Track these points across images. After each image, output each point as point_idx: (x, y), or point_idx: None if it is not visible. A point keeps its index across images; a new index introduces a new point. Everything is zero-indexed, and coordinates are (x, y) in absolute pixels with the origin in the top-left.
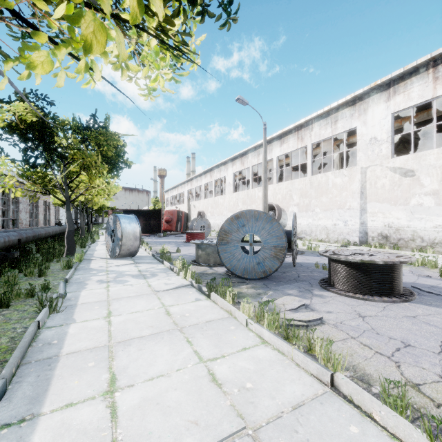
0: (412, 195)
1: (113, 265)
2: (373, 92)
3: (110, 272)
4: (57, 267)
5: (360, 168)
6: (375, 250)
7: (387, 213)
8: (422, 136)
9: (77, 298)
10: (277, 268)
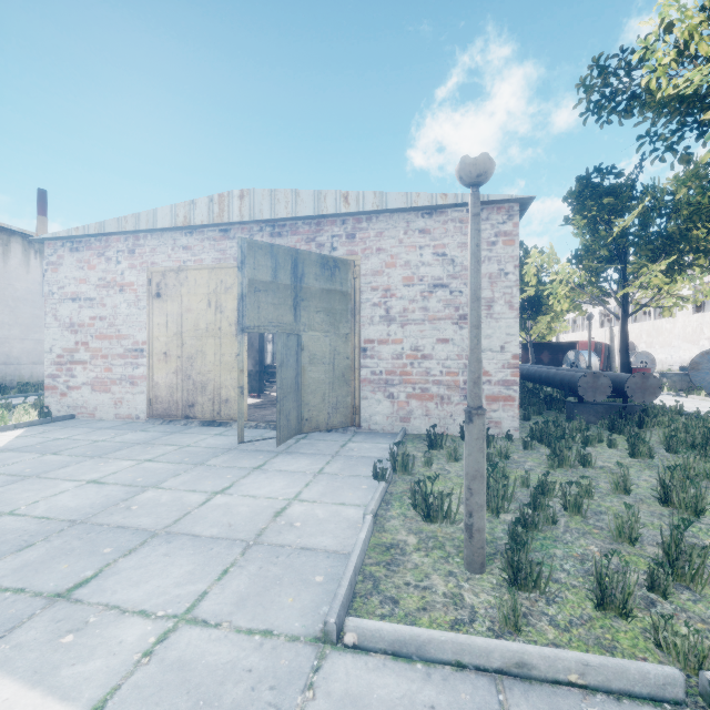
0: None
1: None
2: None
3: None
4: None
5: None
6: None
7: None
8: None
9: None
10: None
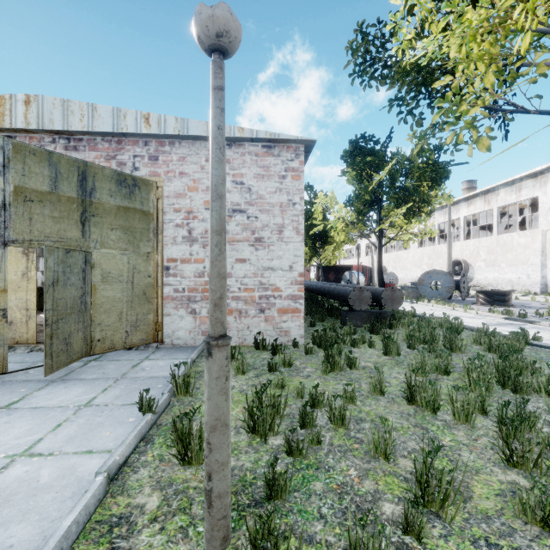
0: None
1: None
2: None
3: None
4: None
5: (541, 231)
6: (549, 298)
7: None
8: None
9: None
10: (449, 297)
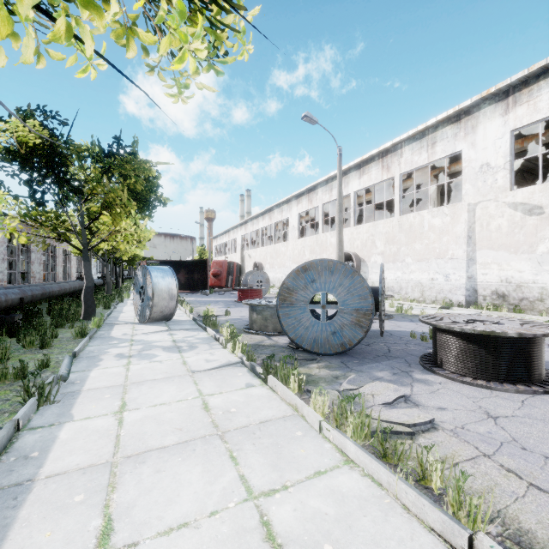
0: (540, 240)
1: (141, 333)
2: (485, 104)
3: (136, 342)
4: (68, 335)
5: (467, 205)
6: (488, 313)
7: (504, 264)
8: (547, 163)
9: (84, 380)
10: (360, 340)
